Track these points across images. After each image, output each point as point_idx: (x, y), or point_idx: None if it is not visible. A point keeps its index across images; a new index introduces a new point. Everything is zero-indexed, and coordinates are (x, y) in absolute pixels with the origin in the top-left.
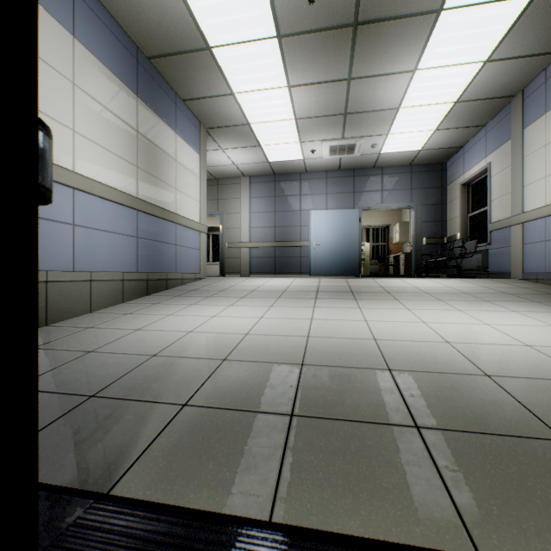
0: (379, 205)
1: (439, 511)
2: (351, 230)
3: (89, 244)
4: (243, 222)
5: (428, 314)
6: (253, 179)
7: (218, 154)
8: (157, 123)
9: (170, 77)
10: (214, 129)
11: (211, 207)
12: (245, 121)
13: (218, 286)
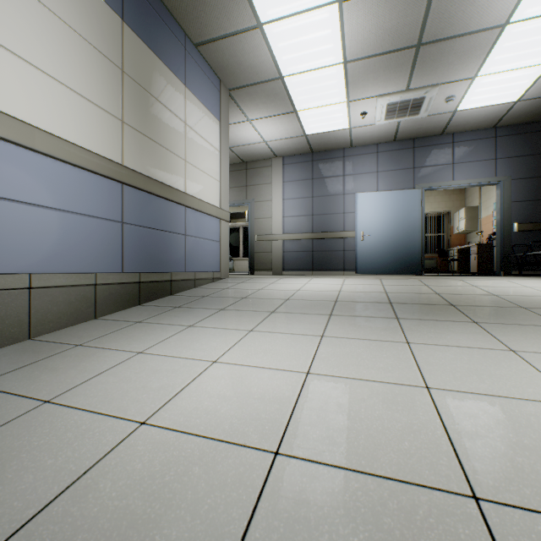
0: (448, 182)
1: None
2: (410, 215)
3: (26, 229)
4: (274, 211)
5: None
6: (286, 160)
7: (244, 128)
8: (155, 66)
9: (174, 3)
10: (238, 90)
11: (238, 194)
12: (277, 73)
13: (239, 290)
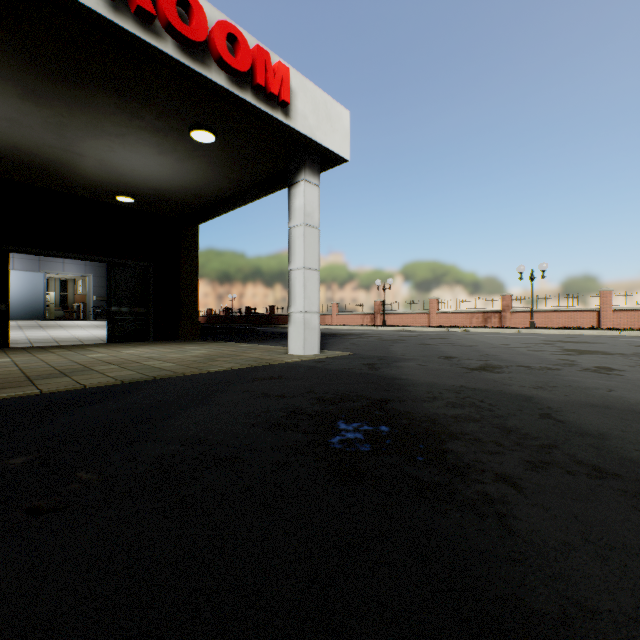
0: (62, 272)
1: (58, 344)
2: (38, 287)
3: None
4: None
5: (74, 331)
6: None
7: None
8: None
9: None
10: None
11: None
12: None
13: None
